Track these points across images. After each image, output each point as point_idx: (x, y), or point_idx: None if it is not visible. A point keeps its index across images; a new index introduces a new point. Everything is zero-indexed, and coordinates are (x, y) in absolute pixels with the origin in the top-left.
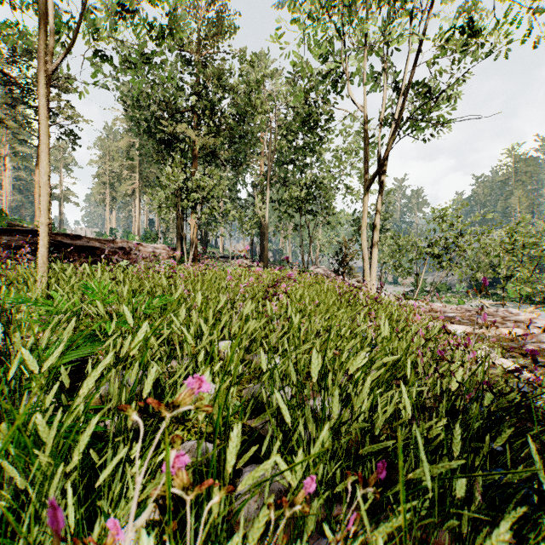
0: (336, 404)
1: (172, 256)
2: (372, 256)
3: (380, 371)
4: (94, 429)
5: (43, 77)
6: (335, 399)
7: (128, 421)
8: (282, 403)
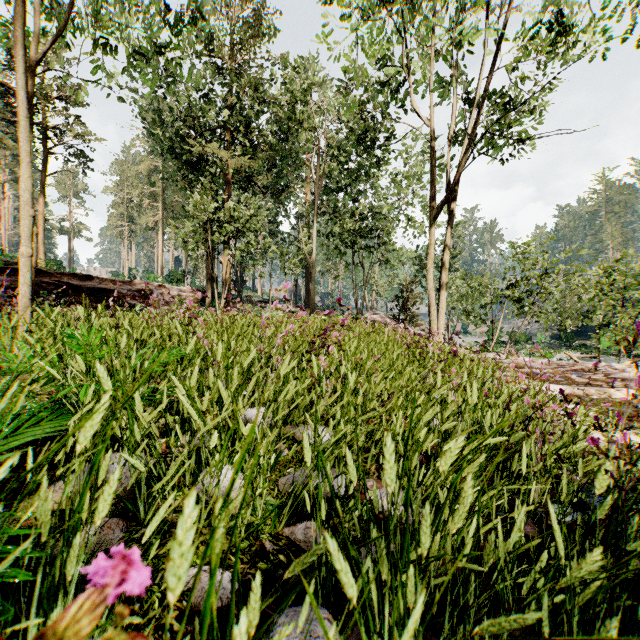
0: (426, 530)
1: (201, 301)
2: (440, 300)
3: (479, 461)
4: (12, 580)
5: (23, 64)
6: (424, 521)
7: (66, 568)
8: (338, 556)
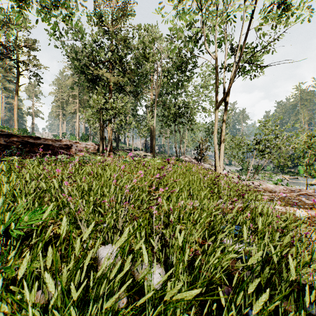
0: None
1: (97, 149)
2: (220, 150)
3: None
4: None
5: None
6: None
7: None
8: None
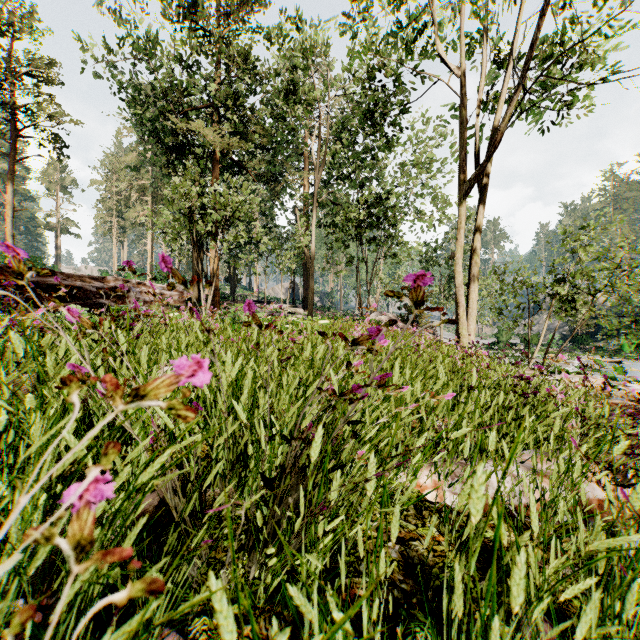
0: None
1: (187, 300)
2: (469, 299)
3: None
4: None
5: None
6: None
7: None
8: None
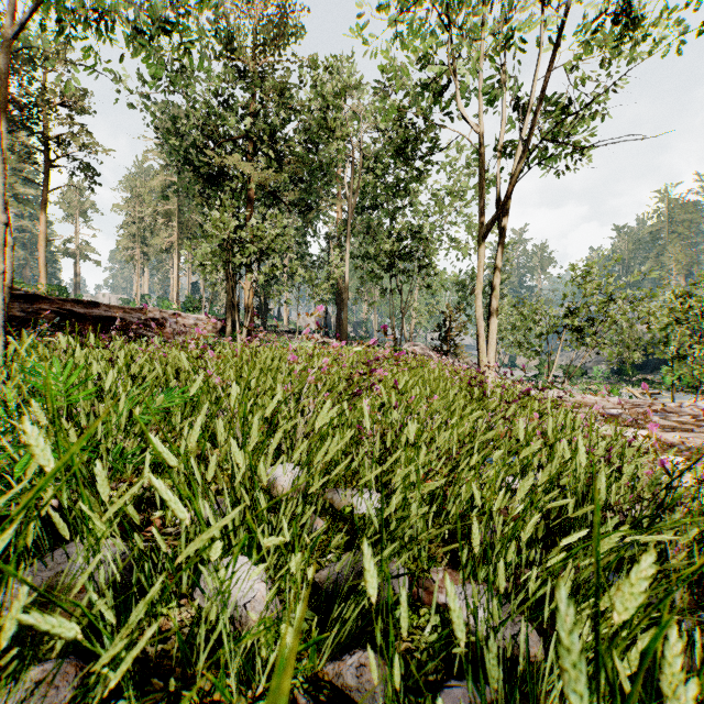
0: None
1: (220, 330)
2: (490, 330)
3: None
4: None
5: None
6: None
7: None
8: None
